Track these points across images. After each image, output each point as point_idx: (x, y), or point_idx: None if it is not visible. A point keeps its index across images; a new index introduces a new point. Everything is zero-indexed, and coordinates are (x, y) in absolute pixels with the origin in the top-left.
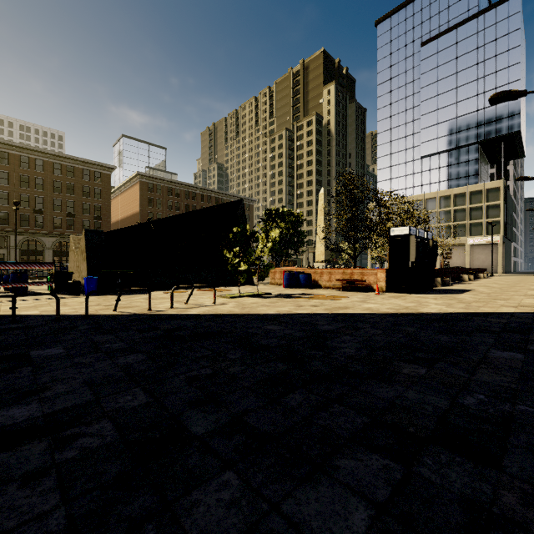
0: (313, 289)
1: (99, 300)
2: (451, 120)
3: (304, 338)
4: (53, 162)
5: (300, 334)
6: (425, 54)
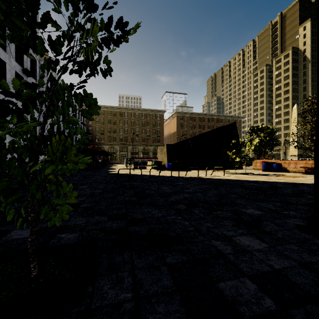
0: (282, 172)
1: (175, 172)
2: None
3: (267, 187)
4: (142, 113)
5: (266, 186)
6: None
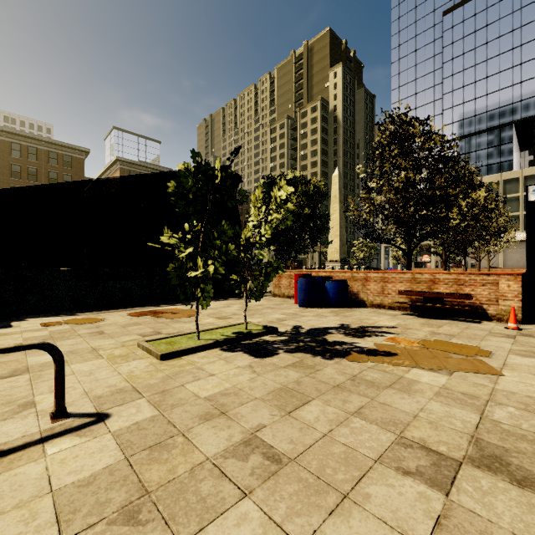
0: (351, 308)
1: None
2: (480, 98)
3: None
4: (11, 141)
5: None
6: (449, 24)
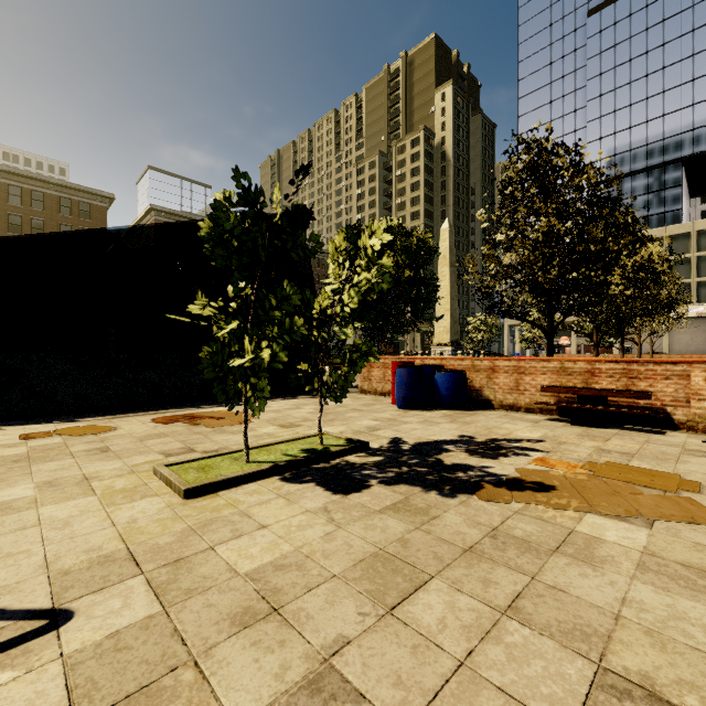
0: (472, 410)
1: None
2: (638, 126)
3: None
4: (8, 183)
5: None
6: (595, 28)
